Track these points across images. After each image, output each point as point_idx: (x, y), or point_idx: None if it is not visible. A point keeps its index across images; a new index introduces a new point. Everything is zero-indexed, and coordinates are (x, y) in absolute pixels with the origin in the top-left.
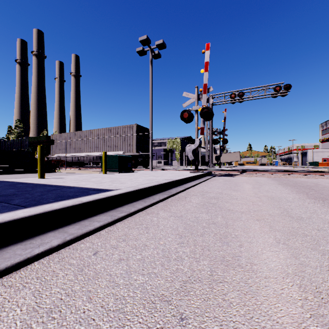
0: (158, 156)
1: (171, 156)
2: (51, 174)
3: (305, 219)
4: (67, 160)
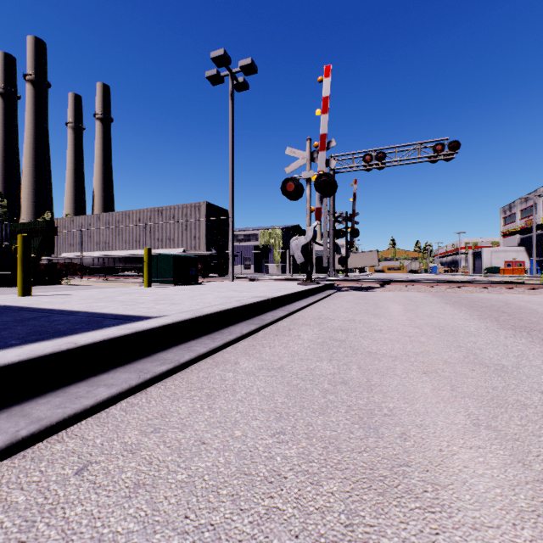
0: (245, 258)
1: (266, 258)
2: (50, 288)
3: (511, 369)
4: (84, 264)
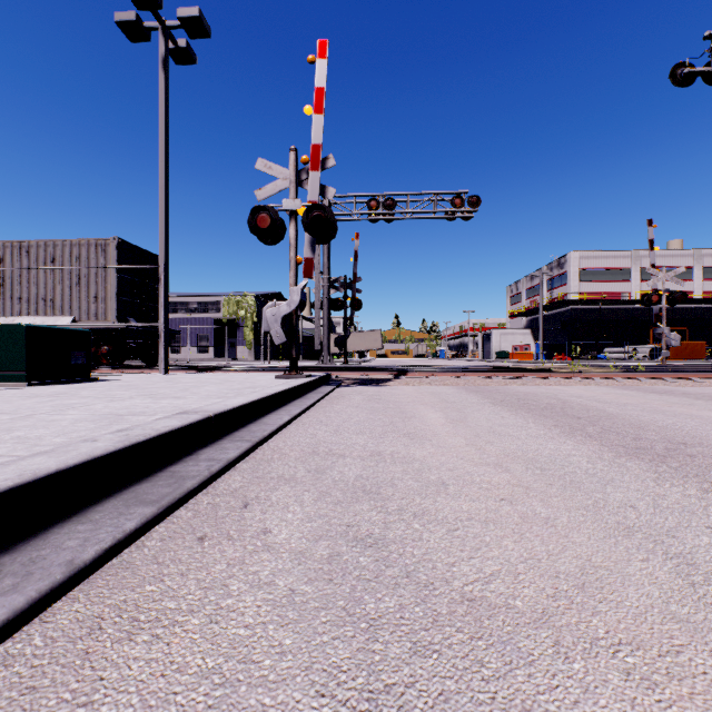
0: (200, 336)
1: (233, 337)
2: None
3: None
4: None
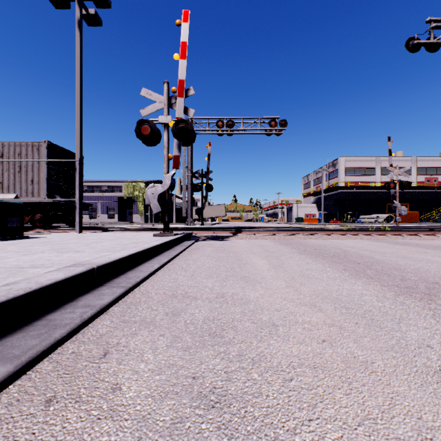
0: (109, 207)
1: (131, 208)
2: None
3: None
4: None
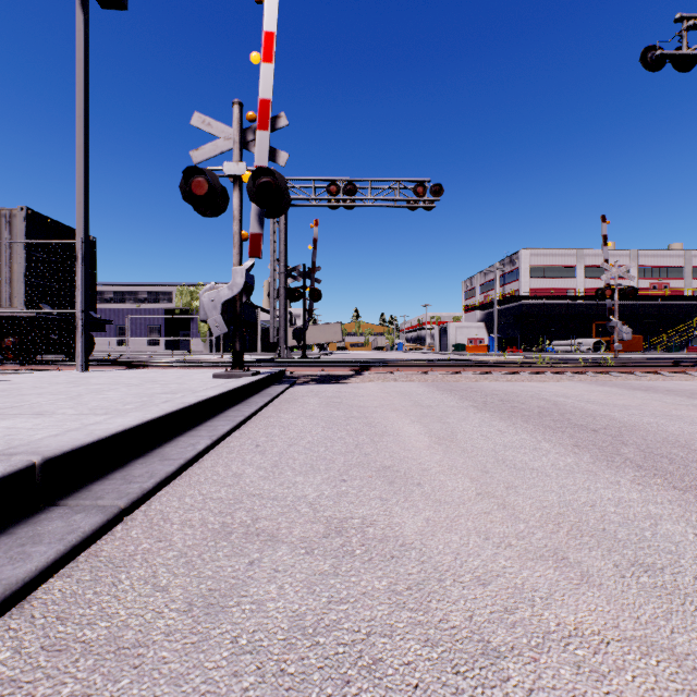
0: (150, 327)
1: (187, 328)
2: None
3: None
4: None
